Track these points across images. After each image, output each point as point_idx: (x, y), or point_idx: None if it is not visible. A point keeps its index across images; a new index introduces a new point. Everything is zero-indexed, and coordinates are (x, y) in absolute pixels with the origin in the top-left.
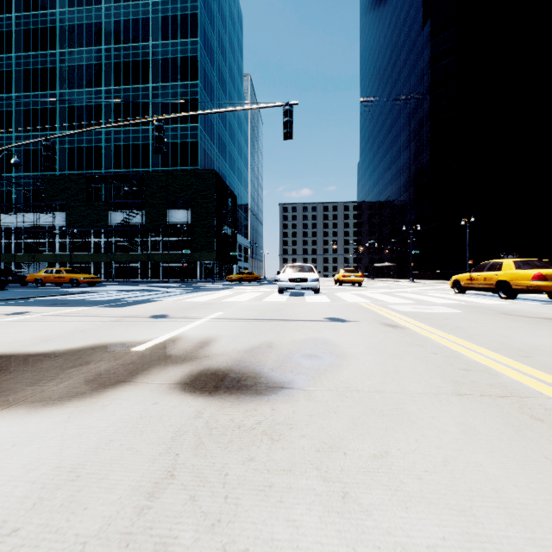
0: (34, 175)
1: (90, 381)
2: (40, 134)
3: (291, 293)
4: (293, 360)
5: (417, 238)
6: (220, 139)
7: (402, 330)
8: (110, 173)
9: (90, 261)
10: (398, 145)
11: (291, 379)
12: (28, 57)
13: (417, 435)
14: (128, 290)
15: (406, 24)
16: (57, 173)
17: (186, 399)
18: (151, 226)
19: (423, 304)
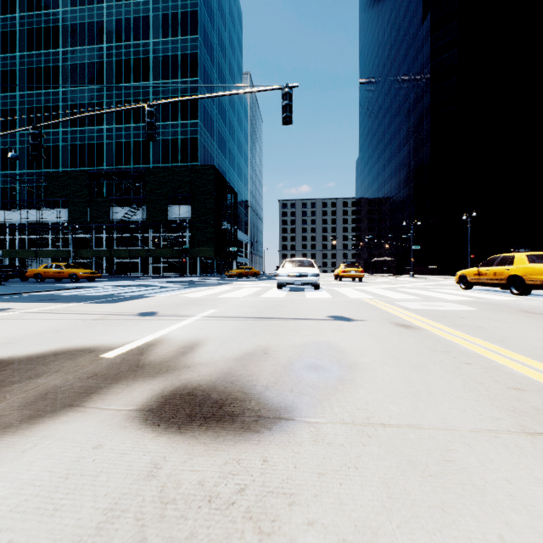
0: (38, 172)
1: (26, 405)
2: (44, 132)
3: (291, 289)
4: (293, 372)
5: (416, 233)
6: (220, 135)
7: (418, 332)
8: (111, 170)
9: (91, 257)
10: (397, 140)
11: (291, 404)
12: (32, 56)
13: (498, 523)
14: (125, 285)
15: (406, 19)
16: (60, 170)
17: (143, 439)
18: (151, 222)
19: (431, 300)
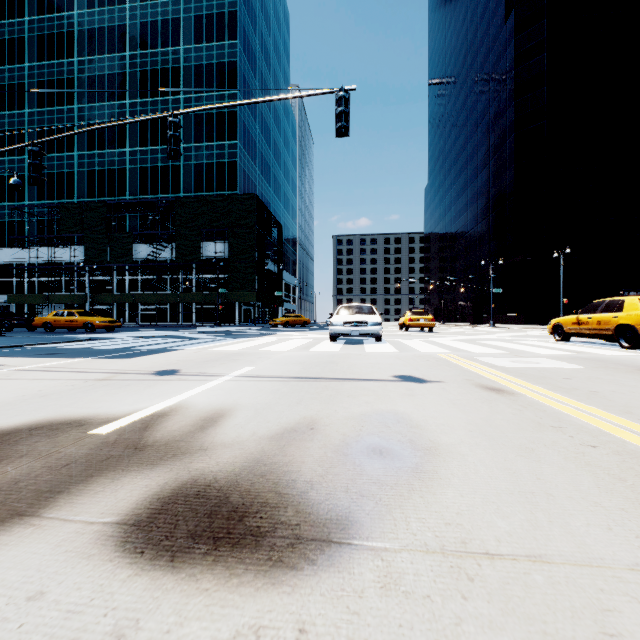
0: (50, 203)
1: None
2: (56, 156)
3: (347, 341)
4: (350, 459)
5: (497, 274)
6: (263, 159)
7: (513, 398)
8: (135, 200)
9: (112, 303)
10: (474, 163)
11: (347, 514)
12: (43, 67)
13: None
14: (148, 336)
15: (484, 18)
16: (75, 201)
17: (112, 581)
18: (182, 261)
19: (521, 355)
